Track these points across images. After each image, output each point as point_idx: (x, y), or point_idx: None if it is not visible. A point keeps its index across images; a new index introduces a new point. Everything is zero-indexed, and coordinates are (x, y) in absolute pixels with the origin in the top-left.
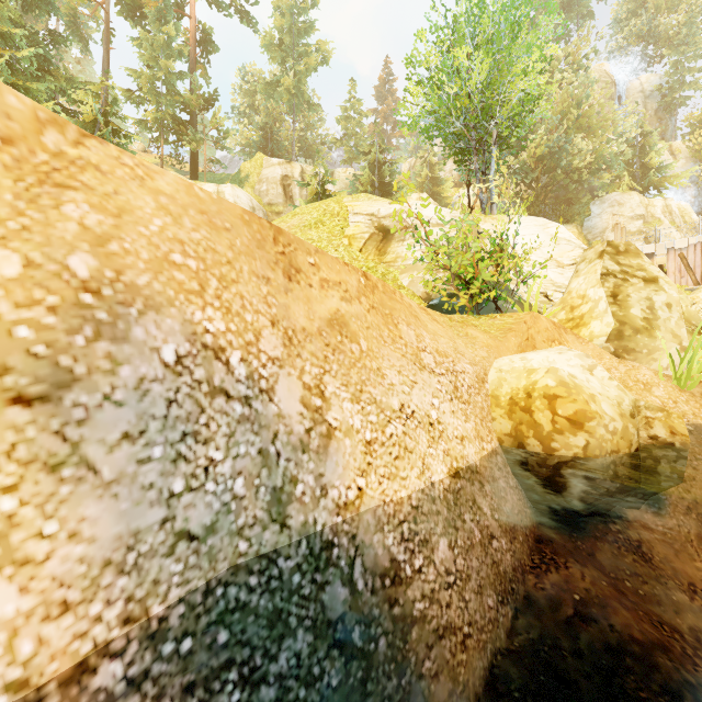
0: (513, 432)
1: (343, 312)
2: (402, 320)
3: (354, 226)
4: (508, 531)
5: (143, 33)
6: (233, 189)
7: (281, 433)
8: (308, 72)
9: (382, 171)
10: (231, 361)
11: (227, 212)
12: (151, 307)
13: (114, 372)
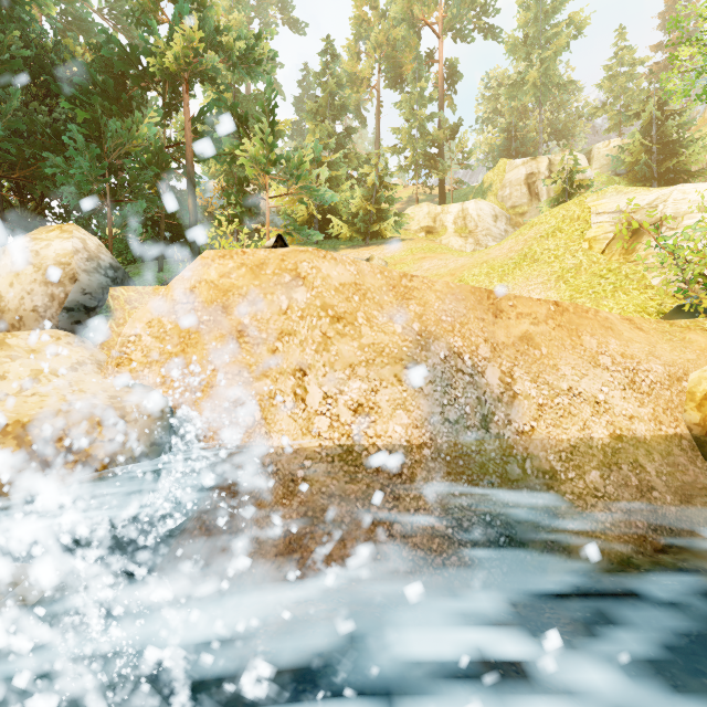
0: (701, 422)
1: (531, 331)
2: (586, 333)
3: (597, 227)
4: (679, 494)
5: (403, 97)
6: (475, 203)
7: (487, 392)
8: (557, 55)
9: (662, 130)
10: (465, 359)
11: (464, 290)
12: (436, 339)
13: (427, 361)
